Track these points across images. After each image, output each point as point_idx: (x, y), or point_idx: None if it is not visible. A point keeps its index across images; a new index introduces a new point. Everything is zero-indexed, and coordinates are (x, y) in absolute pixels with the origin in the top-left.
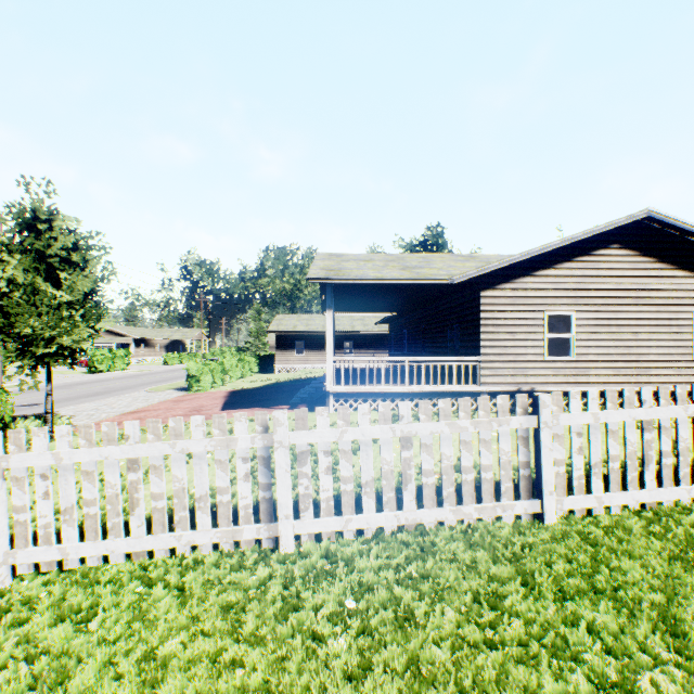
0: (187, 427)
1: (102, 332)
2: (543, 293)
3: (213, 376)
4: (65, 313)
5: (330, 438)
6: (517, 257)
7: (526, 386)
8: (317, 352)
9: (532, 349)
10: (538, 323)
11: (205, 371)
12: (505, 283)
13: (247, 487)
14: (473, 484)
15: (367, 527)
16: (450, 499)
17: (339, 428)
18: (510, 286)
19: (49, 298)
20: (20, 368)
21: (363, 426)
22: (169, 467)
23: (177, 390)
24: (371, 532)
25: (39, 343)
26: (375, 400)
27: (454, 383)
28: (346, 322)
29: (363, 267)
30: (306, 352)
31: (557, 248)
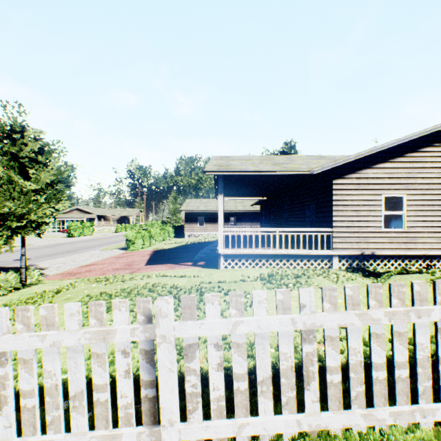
0: (116, 280)
1: (78, 211)
2: (381, 181)
3: (143, 240)
4: (32, 197)
5: (221, 331)
6: (362, 154)
7: (368, 251)
8: (212, 224)
9: (373, 223)
10: (377, 203)
11: (138, 237)
12: (352, 174)
13: (127, 384)
14: (385, 383)
15: (263, 431)
16: (359, 400)
17: (232, 319)
18: (355, 176)
19: (19, 187)
20: (0, 236)
21: (259, 316)
22: (88, 322)
23: (119, 250)
24: (268, 437)
25: (13, 218)
26: (253, 259)
27: (313, 248)
28: (231, 204)
29: (245, 163)
30: (205, 224)
31: (392, 147)
